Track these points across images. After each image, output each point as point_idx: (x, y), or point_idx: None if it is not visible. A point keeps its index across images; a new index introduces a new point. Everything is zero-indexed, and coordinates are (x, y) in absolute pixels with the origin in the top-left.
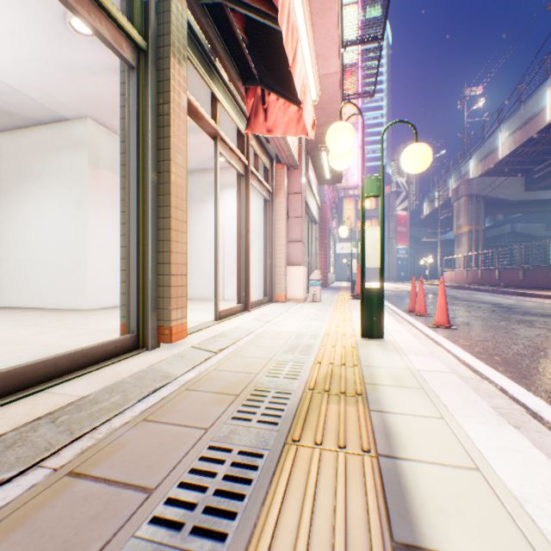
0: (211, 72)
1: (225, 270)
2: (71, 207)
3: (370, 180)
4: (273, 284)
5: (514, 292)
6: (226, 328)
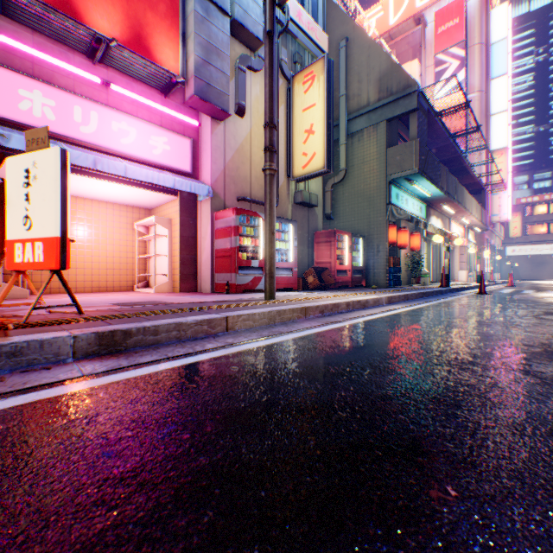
0: None
1: None
2: None
3: (476, 257)
4: (453, 276)
5: None
6: None
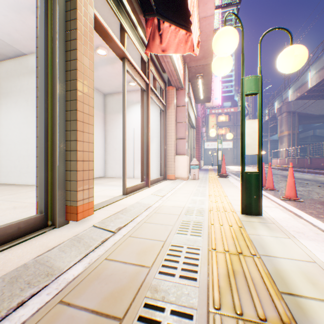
0: (119, 6)
1: (135, 158)
2: (27, 114)
3: (250, 79)
4: (166, 167)
5: None
6: (130, 202)
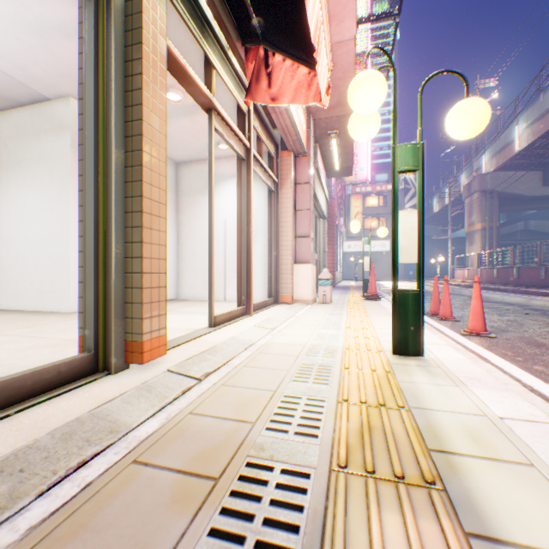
0: (203, 29)
1: (227, 269)
2: (51, 197)
3: (405, 149)
4: (278, 284)
5: (538, 292)
6: (221, 338)
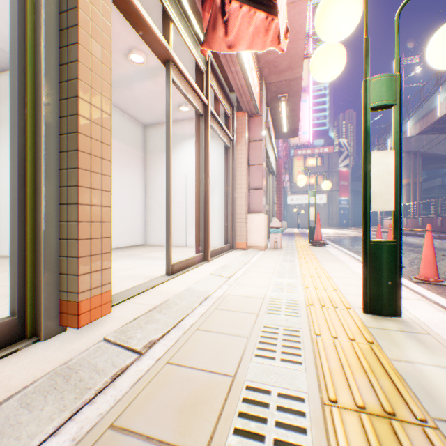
0: None
1: (188, 218)
2: None
3: (380, 81)
4: (234, 231)
5: None
6: (177, 288)
